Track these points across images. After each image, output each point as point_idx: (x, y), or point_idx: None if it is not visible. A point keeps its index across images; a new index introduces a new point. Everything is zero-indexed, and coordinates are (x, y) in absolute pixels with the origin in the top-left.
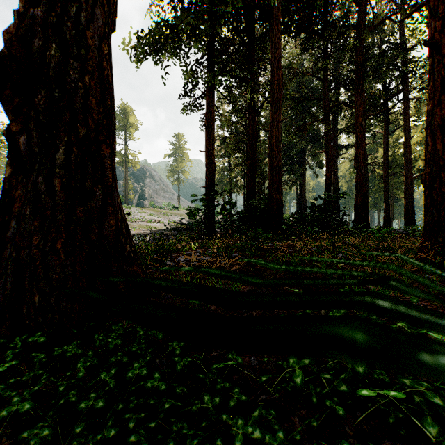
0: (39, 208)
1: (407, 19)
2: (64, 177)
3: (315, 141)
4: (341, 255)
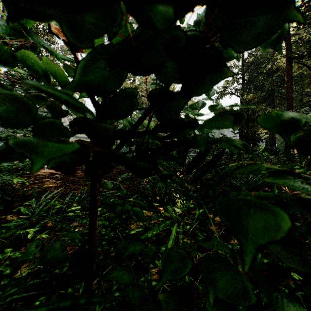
0: None
1: None
2: None
3: None
4: None
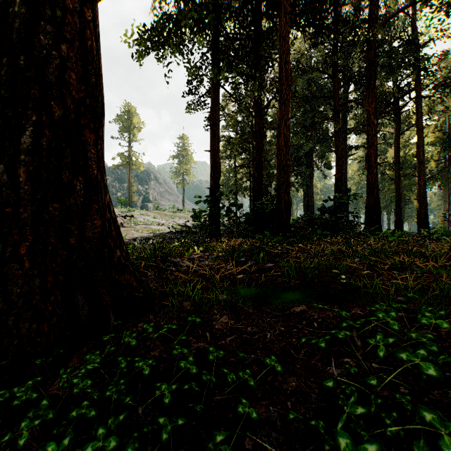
0: (0, 204)
1: (425, 8)
2: (31, 165)
3: (323, 141)
4: (358, 260)
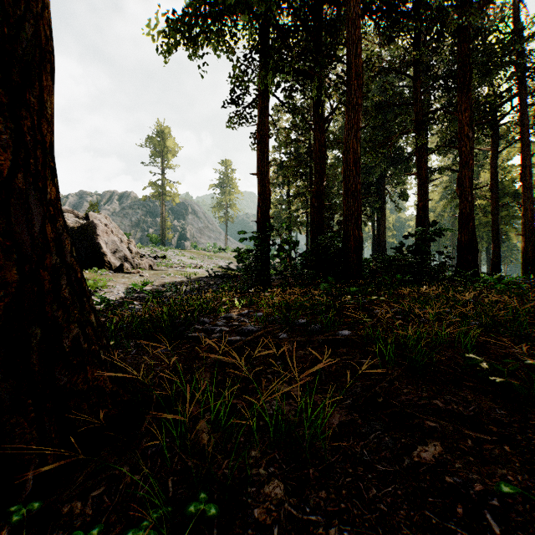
0: None
1: None
2: None
3: (398, 164)
4: (476, 324)
